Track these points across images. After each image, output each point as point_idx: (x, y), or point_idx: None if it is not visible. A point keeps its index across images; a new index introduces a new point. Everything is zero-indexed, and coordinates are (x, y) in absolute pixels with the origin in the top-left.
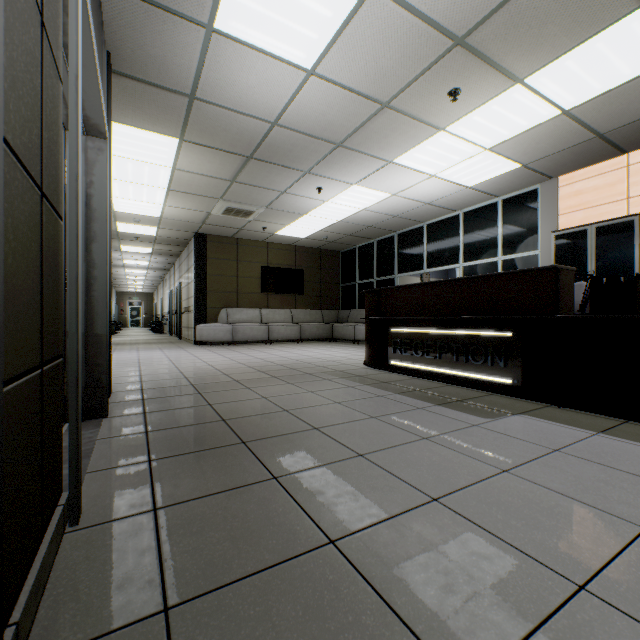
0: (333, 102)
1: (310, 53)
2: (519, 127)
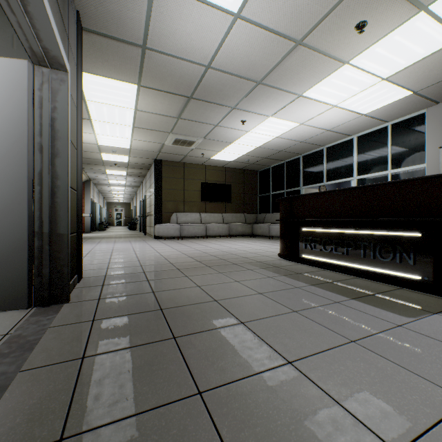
0: (255, 43)
1: None
2: (416, 56)
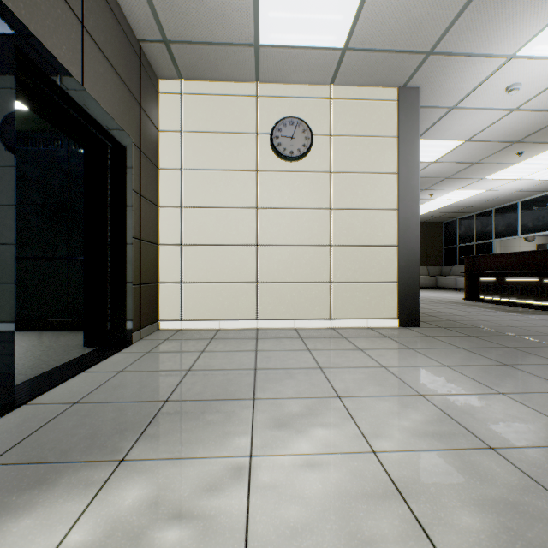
0: (444, 167)
1: (434, 158)
2: None
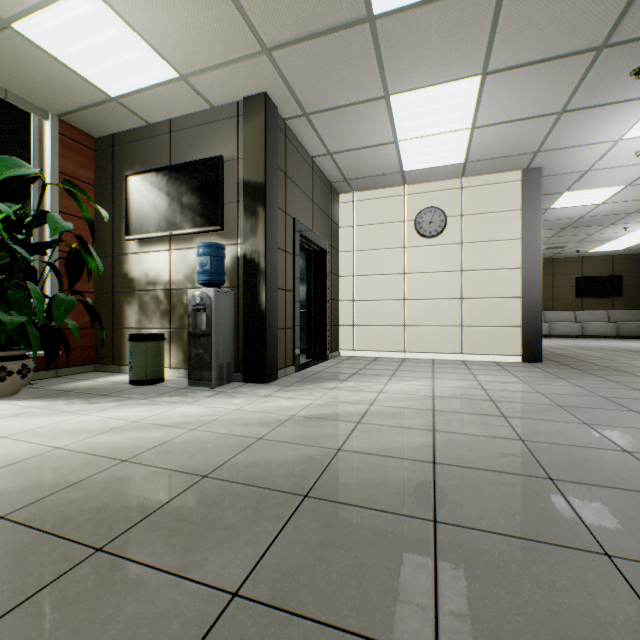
0: (619, 205)
1: (598, 201)
2: None
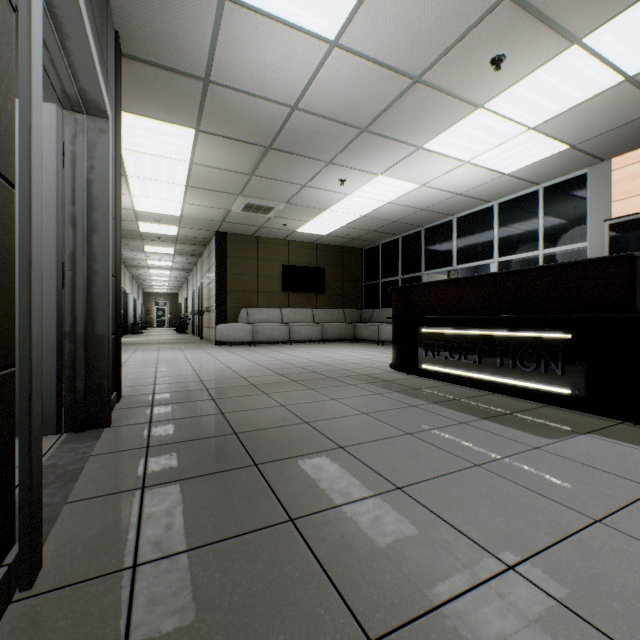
0: (358, 79)
1: (333, 20)
2: (571, 100)
